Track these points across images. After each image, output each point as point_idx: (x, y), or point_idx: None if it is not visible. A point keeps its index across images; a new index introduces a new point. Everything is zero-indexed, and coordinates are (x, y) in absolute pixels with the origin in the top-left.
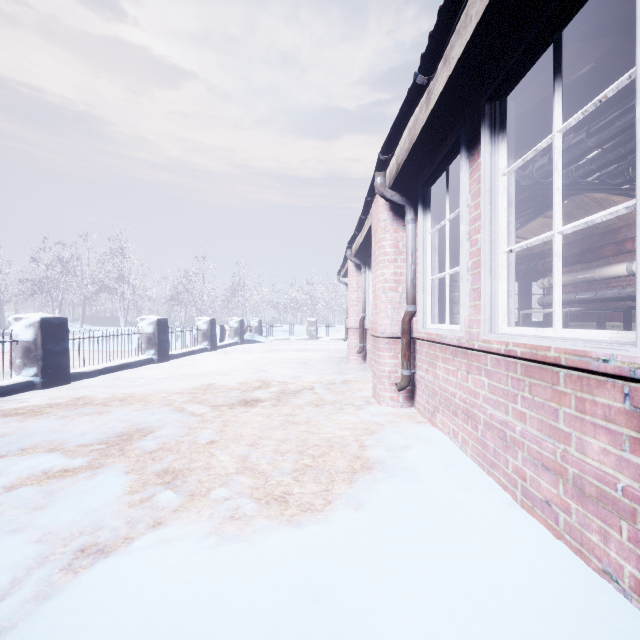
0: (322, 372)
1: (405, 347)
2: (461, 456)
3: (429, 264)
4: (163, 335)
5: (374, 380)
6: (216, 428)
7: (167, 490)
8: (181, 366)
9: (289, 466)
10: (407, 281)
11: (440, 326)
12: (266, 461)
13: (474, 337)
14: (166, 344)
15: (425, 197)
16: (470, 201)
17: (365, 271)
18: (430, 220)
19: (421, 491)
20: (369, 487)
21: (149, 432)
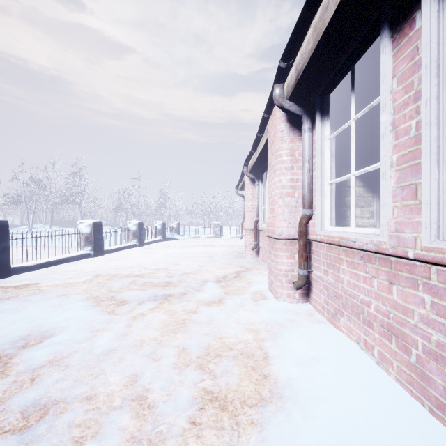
0: (224, 265)
1: (302, 248)
2: (382, 377)
3: (327, 169)
4: (98, 235)
5: (271, 276)
6: (118, 331)
7: None
8: (112, 259)
9: (186, 395)
10: (304, 186)
11: (342, 229)
12: (160, 385)
13: (407, 243)
14: (101, 242)
15: (323, 105)
16: (395, 86)
17: (258, 184)
18: (328, 126)
19: None
20: (287, 443)
21: (49, 336)
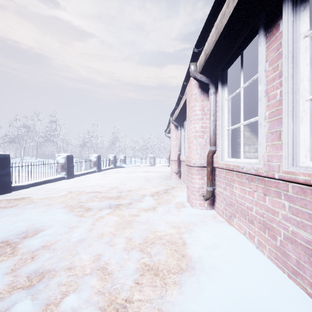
0: (157, 185)
1: (209, 173)
2: (259, 256)
3: (226, 120)
4: (70, 164)
5: (188, 192)
6: (86, 227)
7: (27, 298)
8: (79, 181)
9: (132, 267)
10: (210, 131)
11: (235, 160)
12: (115, 261)
13: (274, 169)
14: (72, 169)
15: (223, 77)
16: (267, 67)
17: (180, 129)
18: (226, 91)
19: (241, 301)
20: (196, 294)
21: (41, 231)
